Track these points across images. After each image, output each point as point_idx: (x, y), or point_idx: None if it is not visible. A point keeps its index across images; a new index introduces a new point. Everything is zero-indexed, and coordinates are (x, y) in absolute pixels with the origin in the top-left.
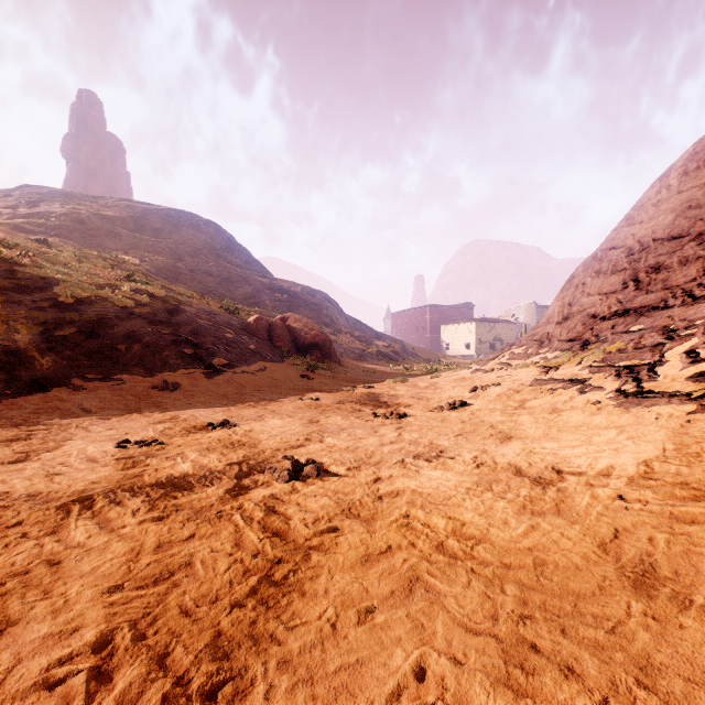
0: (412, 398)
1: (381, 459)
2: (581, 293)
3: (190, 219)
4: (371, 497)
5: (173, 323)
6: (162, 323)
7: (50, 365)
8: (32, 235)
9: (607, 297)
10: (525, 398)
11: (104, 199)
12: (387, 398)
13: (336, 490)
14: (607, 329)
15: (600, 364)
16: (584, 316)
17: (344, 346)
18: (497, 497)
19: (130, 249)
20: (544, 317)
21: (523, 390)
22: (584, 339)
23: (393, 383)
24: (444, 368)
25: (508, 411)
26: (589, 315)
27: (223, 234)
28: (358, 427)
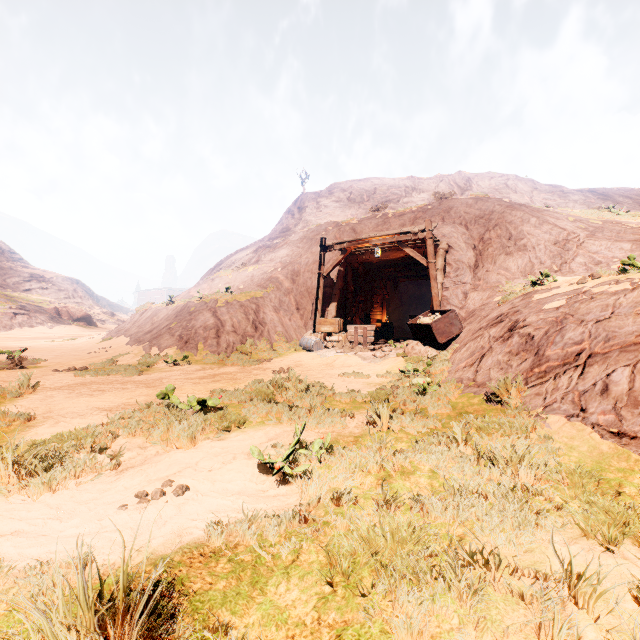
0: None
1: None
2: None
3: None
4: None
5: (27, 311)
6: (24, 312)
7: (6, 325)
8: None
9: None
10: None
11: None
12: None
13: None
14: None
15: None
16: None
17: (97, 318)
18: None
19: None
20: None
21: None
22: None
23: None
24: None
25: None
26: None
27: None
28: None
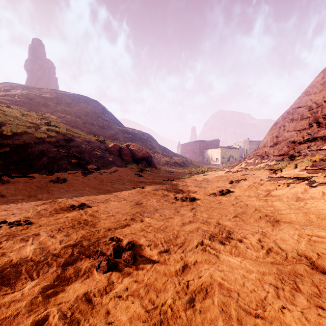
0: (196, 187)
1: (185, 240)
2: (283, 130)
3: (84, 99)
4: (183, 302)
5: (67, 146)
6: (61, 146)
7: None
8: (4, 104)
9: (300, 132)
10: (269, 188)
11: (43, 89)
12: (181, 187)
13: (148, 285)
14: (305, 149)
15: (313, 167)
16: (287, 142)
17: (158, 159)
18: (314, 305)
19: (54, 112)
20: (261, 144)
21: (265, 183)
22: (290, 154)
23: (184, 178)
24: (207, 170)
25: (261, 197)
26: (290, 141)
27: (100, 106)
28: (166, 208)
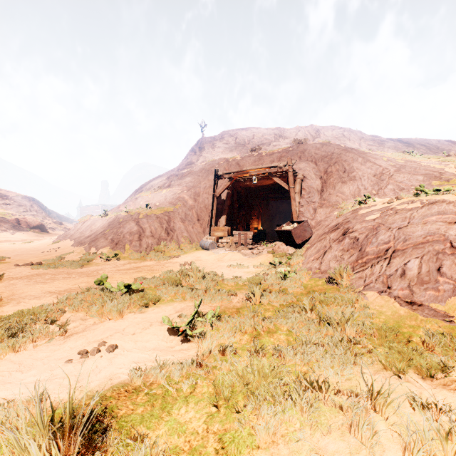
0: None
1: None
2: None
3: None
4: None
5: None
6: None
7: None
8: None
9: None
10: None
11: None
12: None
13: None
14: None
15: None
16: None
17: (48, 226)
18: None
19: None
20: None
21: None
22: None
23: None
24: None
25: None
26: None
27: None
28: None
